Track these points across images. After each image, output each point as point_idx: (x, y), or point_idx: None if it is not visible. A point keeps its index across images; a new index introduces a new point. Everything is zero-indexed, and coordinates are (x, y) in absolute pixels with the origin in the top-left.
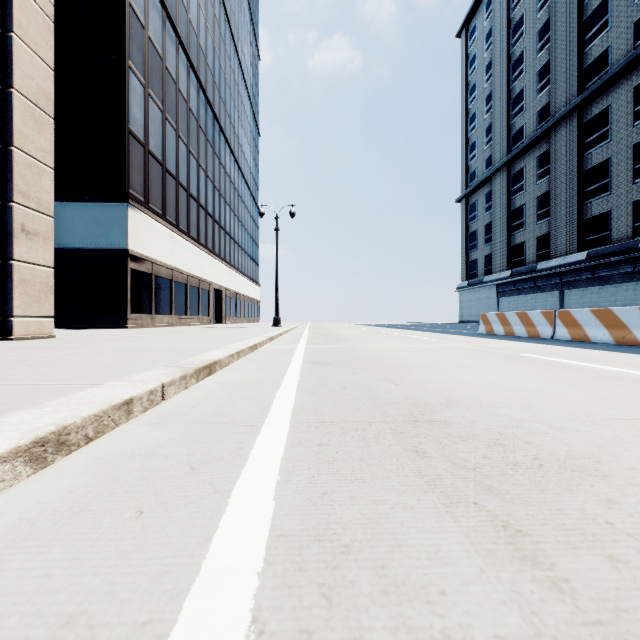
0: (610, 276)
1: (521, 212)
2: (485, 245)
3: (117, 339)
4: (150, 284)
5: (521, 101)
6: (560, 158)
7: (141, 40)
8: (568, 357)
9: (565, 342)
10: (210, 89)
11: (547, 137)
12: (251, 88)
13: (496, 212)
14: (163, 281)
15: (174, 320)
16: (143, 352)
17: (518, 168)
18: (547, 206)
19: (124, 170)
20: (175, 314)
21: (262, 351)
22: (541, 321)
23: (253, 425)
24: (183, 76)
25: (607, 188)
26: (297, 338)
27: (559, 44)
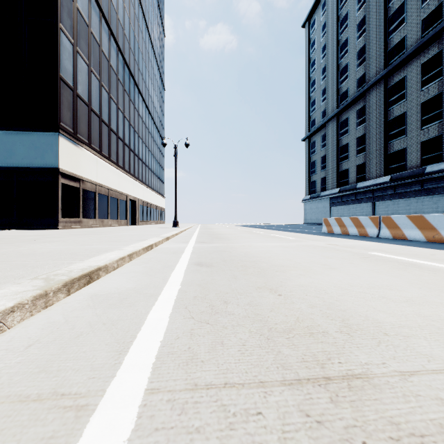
0: (406, 192)
1: (346, 148)
2: (321, 171)
3: (36, 240)
4: (78, 195)
5: (346, 72)
6: (372, 111)
7: (70, 9)
8: (407, 255)
9: (390, 240)
10: (127, 53)
11: (363, 97)
12: (158, 55)
13: (329, 148)
14: (89, 193)
15: (98, 222)
16: (39, 255)
17: (344, 118)
18: (363, 144)
19: (56, 107)
20: (99, 218)
21: (156, 251)
22: (369, 224)
23: (82, 405)
24: (105, 41)
25: (404, 132)
26: (189, 237)
27: (372, 33)
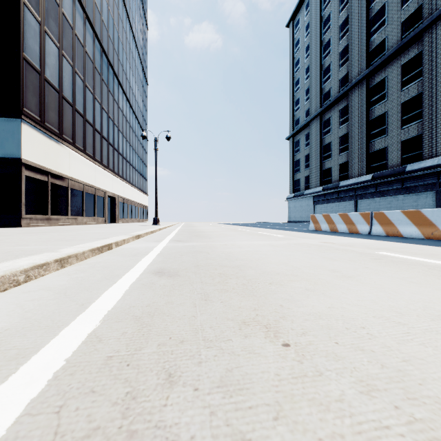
0: (387, 191)
1: (329, 147)
2: (305, 169)
3: None
4: (46, 190)
5: (329, 72)
6: (354, 111)
7: None
8: (424, 255)
9: (385, 237)
10: (105, 40)
11: (346, 97)
12: (140, 48)
13: (312, 147)
14: (60, 188)
15: (70, 220)
16: None
17: (327, 117)
18: (346, 143)
19: (18, 90)
20: (72, 215)
21: (113, 252)
22: (360, 220)
23: None
24: (79, 24)
25: (385, 132)
26: (165, 235)
27: (354, 34)
